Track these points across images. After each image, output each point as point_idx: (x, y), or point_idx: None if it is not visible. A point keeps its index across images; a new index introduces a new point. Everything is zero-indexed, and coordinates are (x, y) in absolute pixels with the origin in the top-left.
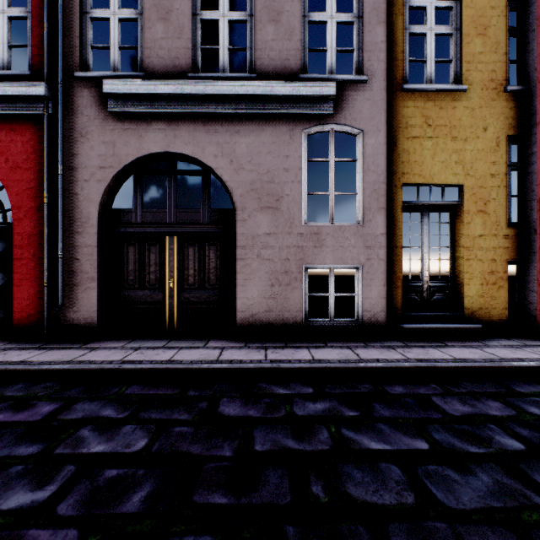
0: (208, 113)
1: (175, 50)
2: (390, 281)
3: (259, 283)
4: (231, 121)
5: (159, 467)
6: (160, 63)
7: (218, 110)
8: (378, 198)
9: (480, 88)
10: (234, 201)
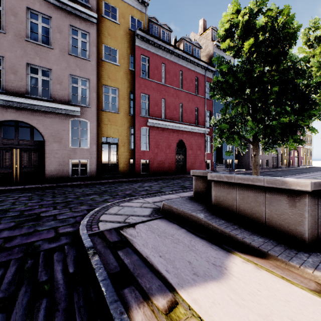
0: (34, 109)
1: (20, 85)
2: (98, 164)
3: (54, 165)
4: (43, 112)
5: (37, 195)
6: (13, 88)
7: (38, 109)
8: (94, 141)
9: (123, 113)
10: (44, 138)
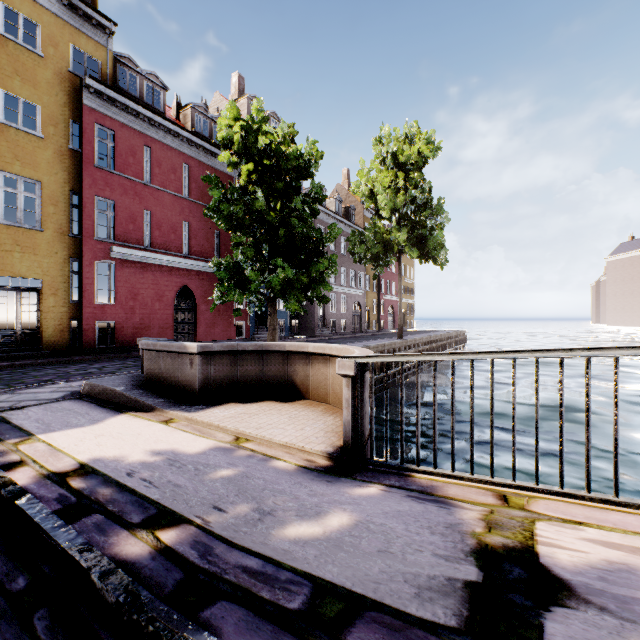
0: None
1: None
2: None
3: None
4: None
5: None
6: None
7: None
8: None
9: (54, 231)
10: None
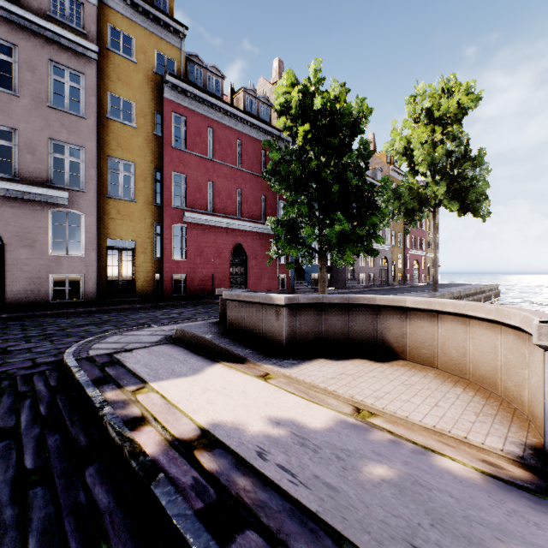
0: None
1: None
2: (101, 281)
3: (22, 283)
4: (2, 199)
5: None
6: None
7: None
8: (93, 245)
9: (143, 202)
10: (4, 241)
